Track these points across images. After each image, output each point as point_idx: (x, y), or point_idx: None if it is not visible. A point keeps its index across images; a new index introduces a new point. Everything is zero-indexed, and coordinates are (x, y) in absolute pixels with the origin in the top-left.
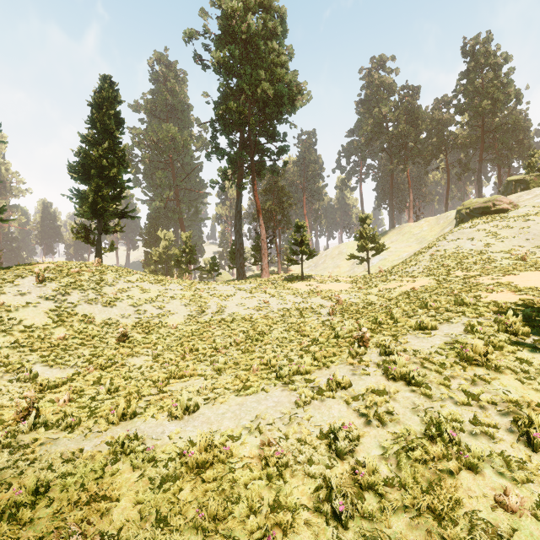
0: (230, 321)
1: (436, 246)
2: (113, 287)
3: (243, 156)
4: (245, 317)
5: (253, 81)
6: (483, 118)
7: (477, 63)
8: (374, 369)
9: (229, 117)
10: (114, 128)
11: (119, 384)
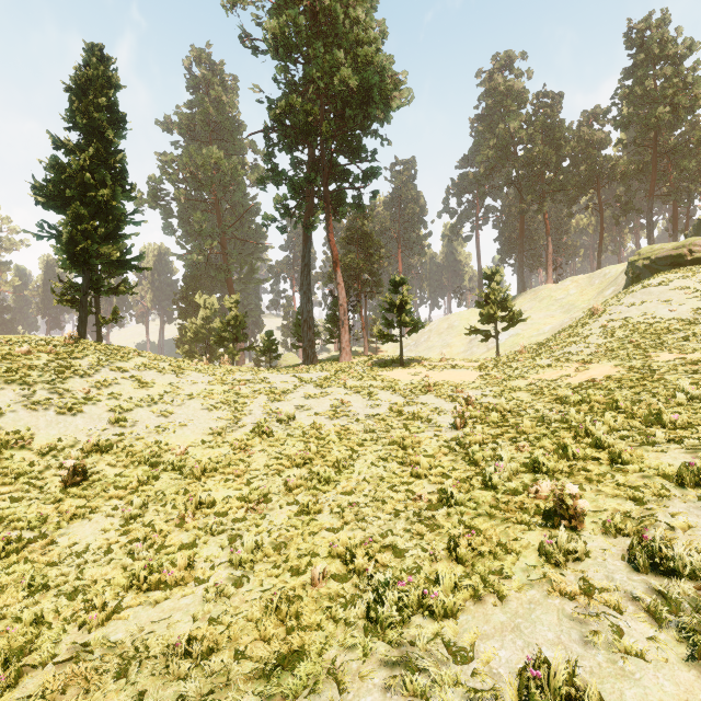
0: (283, 440)
1: (608, 314)
2: (87, 378)
3: (312, 180)
4: (309, 431)
5: (327, 68)
6: (656, 134)
7: (649, 55)
8: (644, 626)
9: (291, 125)
10: (106, 126)
11: (3, 611)
